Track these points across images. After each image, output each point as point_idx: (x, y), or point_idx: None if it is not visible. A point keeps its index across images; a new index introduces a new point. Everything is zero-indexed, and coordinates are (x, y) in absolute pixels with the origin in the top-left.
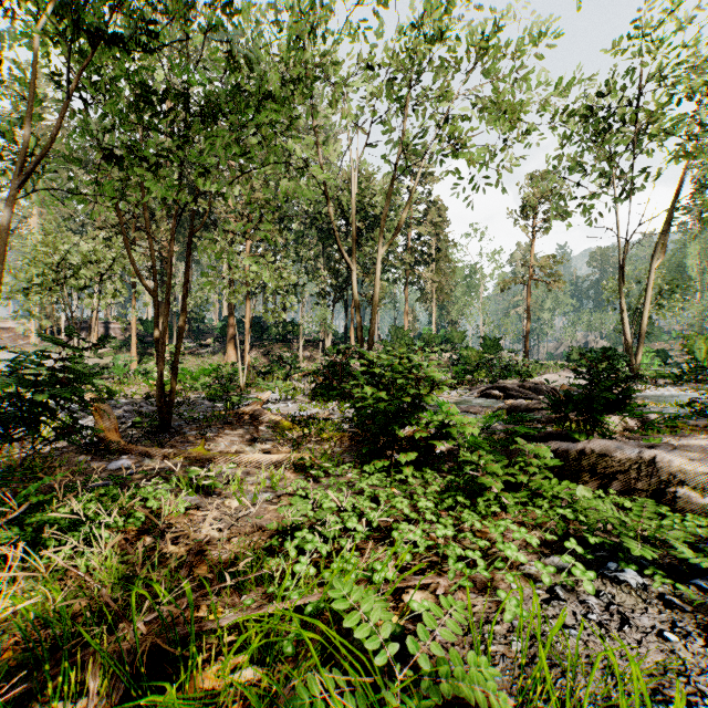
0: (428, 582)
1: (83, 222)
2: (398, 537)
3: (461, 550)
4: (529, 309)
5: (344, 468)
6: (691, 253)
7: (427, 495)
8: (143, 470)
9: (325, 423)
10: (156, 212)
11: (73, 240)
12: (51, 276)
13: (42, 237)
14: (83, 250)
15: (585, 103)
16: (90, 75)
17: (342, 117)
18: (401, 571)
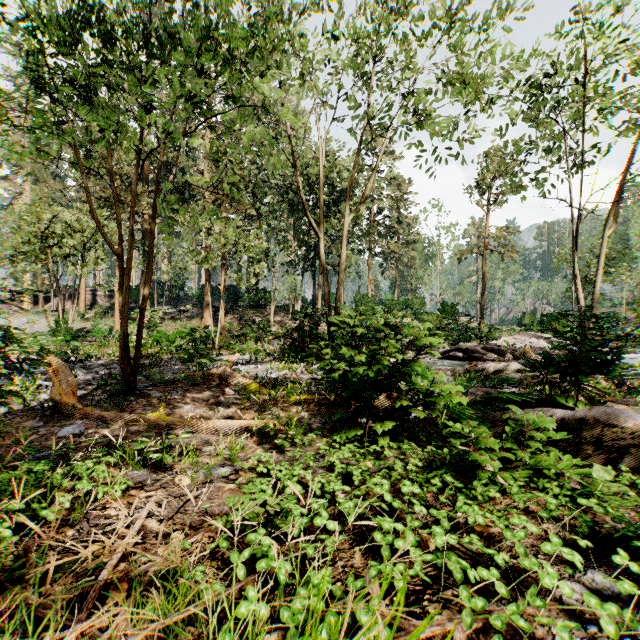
0: (435, 632)
1: (72, 198)
2: (382, 541)
3: (474, 571)
4: (484, 277)
5: (312, 437)
6: (633, 226)
7: (410, 474)
8: (90, 439)
9: (293, 385)
10: (138, 187)
11: (56, 210)
12: (37, 244)
13: (27, 207)
14: (65, 220)
15: (541, 80)
16: (38, 11)
17: (310, 90)
18: (388, 594)
